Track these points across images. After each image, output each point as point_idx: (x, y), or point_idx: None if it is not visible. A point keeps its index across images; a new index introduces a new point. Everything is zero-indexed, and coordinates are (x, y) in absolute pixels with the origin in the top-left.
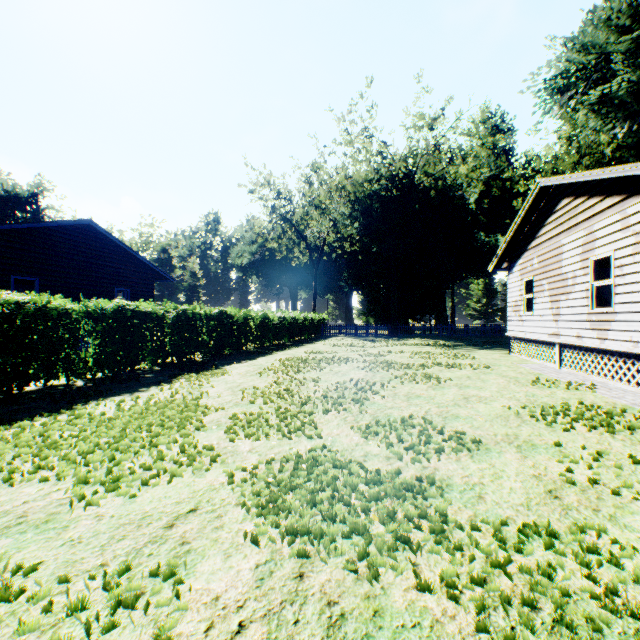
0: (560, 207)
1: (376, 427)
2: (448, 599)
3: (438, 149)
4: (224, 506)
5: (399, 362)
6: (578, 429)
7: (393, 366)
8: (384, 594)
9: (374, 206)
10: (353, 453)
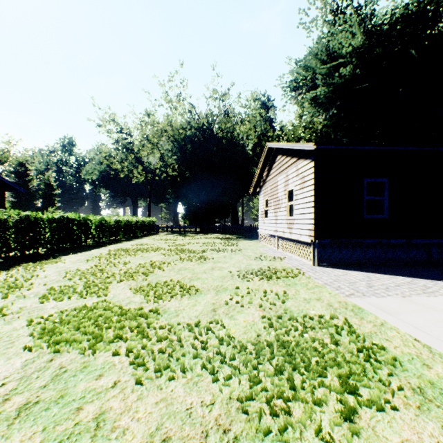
0: (277, 160)
1: (146, 287)
2: (126, 356)
3: (227, 114)
4: (19, 337)
5: (191, 249)
6: (255, 280)
7: (185, 252)
8: (94, 360)
9: (187, 146)
10: (122, 302)
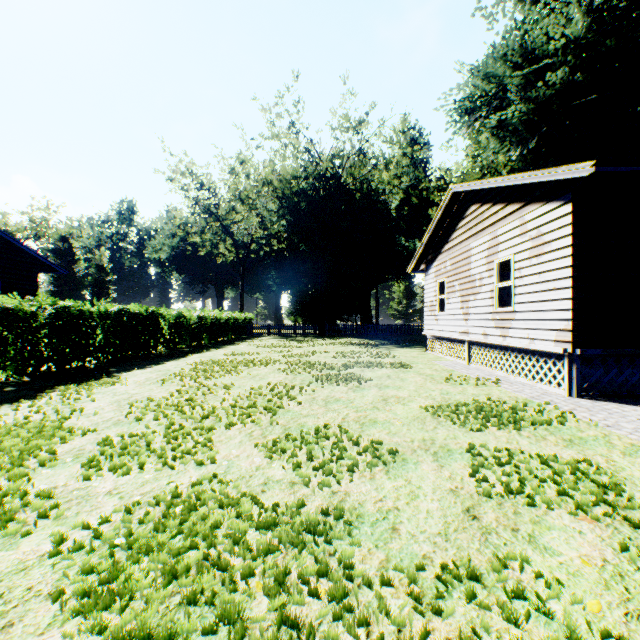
0: (469, 213)
1: (285, 442)
2: None
3: (363, 153)
4: (25, 602)
5: (323, 362)
6: (489, 428)
7: (316, 367)
8: None
9: (302, 204)
10: (251, 481)
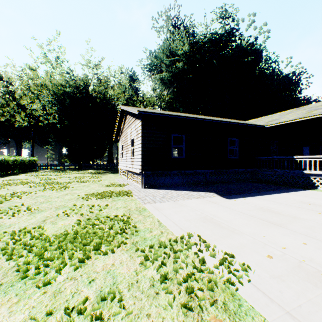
0: (127, 118)
1: None
2: None
3: (100, 79)
4: None
5: (59, 182)
6: (94, 199)
7: (52, 184)
8: None
9: (67, 100)
10: None
